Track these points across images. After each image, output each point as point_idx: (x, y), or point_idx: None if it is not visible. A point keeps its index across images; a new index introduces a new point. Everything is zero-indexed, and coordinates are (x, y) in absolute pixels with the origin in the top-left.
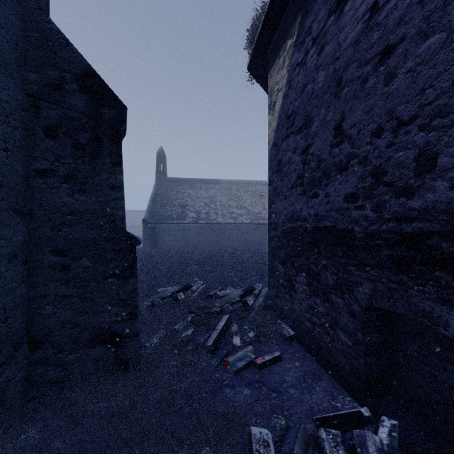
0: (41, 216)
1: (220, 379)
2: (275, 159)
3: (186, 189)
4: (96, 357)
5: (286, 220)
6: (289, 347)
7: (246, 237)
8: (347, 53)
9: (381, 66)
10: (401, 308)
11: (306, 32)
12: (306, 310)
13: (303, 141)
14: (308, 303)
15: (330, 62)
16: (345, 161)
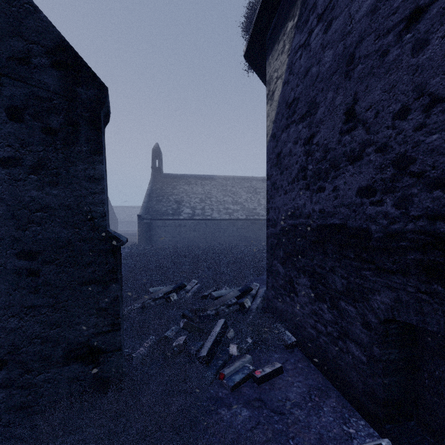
0: (3, 212)
1: (215, 397)
2: (274, 151)
3: (181, 185)
4: (71, 376)
5: (287, 217)
6: (290, 355)
7: (241, 233)
8: (362, 25)
9: (408, 33)
10: (435, 324)
11: (309, 10)
12: (309, 315)
13: (307, 130)
14: (312, 309)
15: (339, 38)
16: (359, 149)
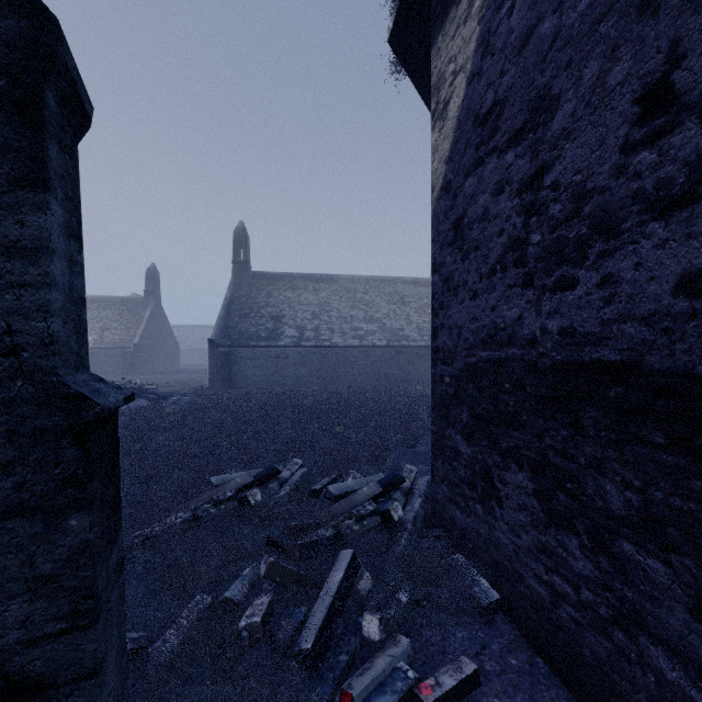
0: None
1: None
2: (448, 217)
3: (281, 291)
4: None
5: (477, 345)
6: (489, 633)
7: (380, 370)
8: None
9: None
10: None
11: None
12: (531, 553)
13: (527, 161)
14: (538, 540)
15: None
16: (686, 179)
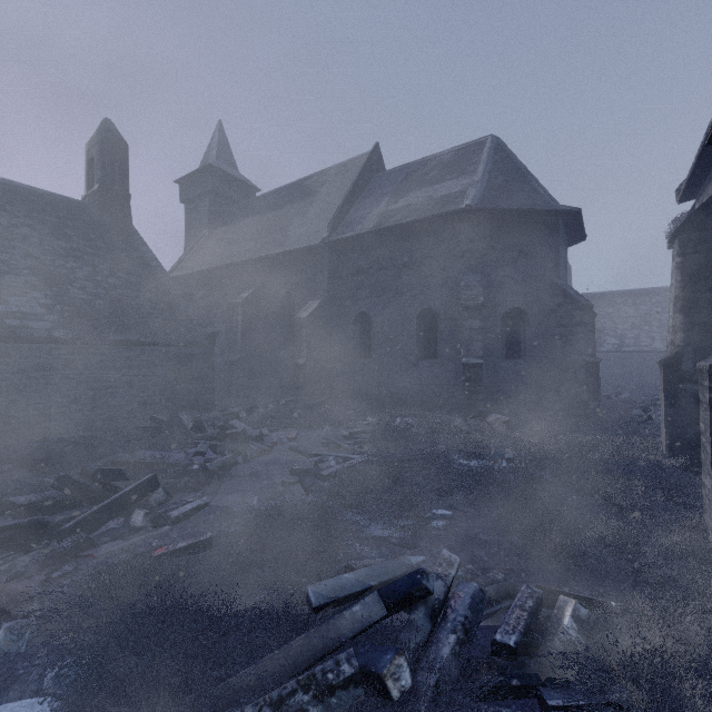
0: None
1: None
2: None
3: (601, 308)
4: None
5: None
6: None
7: None
8: None
9: None
10: None
11: None
12: None
13: None
14: None
15: None
16: None
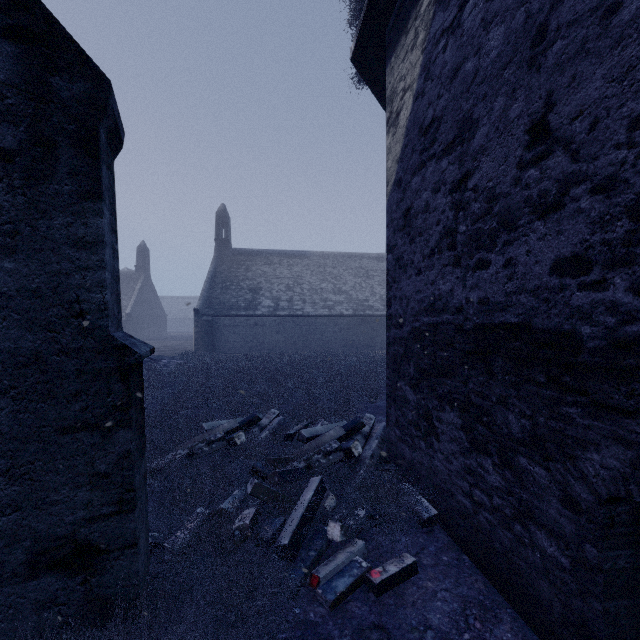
0: None
1: (303, 621)
2: (399, 207)
3: (259, 266)
4: (41, 597)
5: (421, 312)
6: (428, 539)
7: (347, 336)
8: None
9: None
10: None
11: None
12: (460, 474)
13: (456, 167)
14: (464, 464)
15: (517, 2)
16: (556, 191)
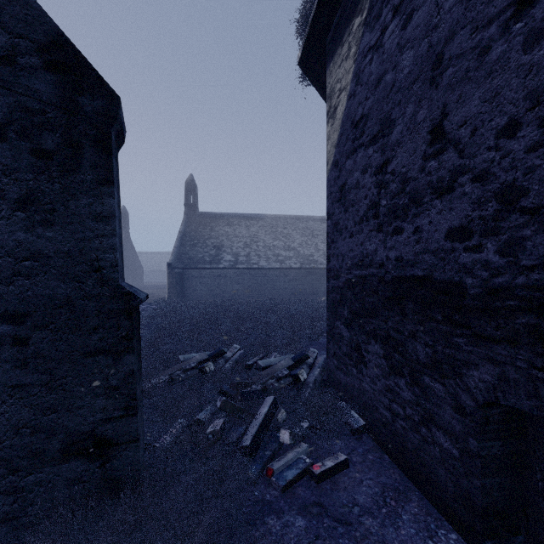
0: None
1: (262, 500)
2: (336, 183)
3: (221, 226)
4: (71, 476)
5: (353, 266)
6: (357, 443)
7: (295, 286)
8: (453, 15)
9: (518, 22)
10: None
11: (382, 1)
12: (382, 393)
13: (379, 155)
14: (385, 384)
15: (422, 34)
16: (449, 178)
